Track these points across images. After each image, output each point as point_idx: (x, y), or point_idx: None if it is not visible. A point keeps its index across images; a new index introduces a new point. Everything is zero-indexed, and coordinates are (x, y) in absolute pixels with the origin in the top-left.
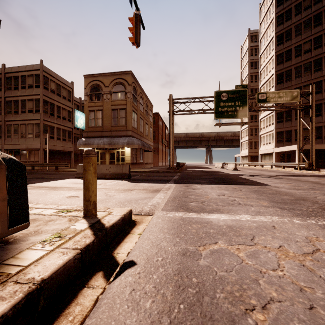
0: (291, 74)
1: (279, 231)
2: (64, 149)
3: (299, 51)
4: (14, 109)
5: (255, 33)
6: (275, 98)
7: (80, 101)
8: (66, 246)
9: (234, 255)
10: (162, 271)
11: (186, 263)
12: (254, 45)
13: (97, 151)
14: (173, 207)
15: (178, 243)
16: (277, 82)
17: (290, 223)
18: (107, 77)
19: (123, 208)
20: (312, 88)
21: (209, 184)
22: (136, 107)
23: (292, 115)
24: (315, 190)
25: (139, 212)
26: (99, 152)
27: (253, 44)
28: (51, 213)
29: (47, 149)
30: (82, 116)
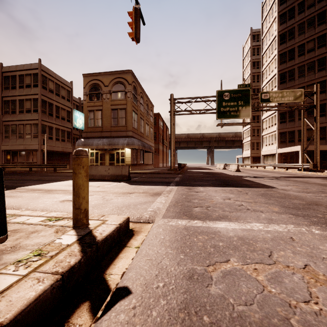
0: (294, 73)
1: (299, 245)
2: (63, 149)
3: (303, 50)
4: (12, 109)
5: (257, 33)
6: (279, 98)
7: (80, 101)
8: (45, 268)
9: (252, 278)
10: (164, 304)
11: (193, 291)
12: (256, 44)
13: (96, 151)
14: (175, 213)
15: (183, 261)
16: (280, 81)
17: (309, 233)
18: (107, 77)
19: (119, 216)
20: (317, 87)
21: (213, 187)
22: (136, 107)
23: (295, 115)
24: (326, 193)
25: (138, 219)
26: (99, 152)
27: (255, 44)
28: (37, 221)
29: (46, 149)
30: (81, 116)
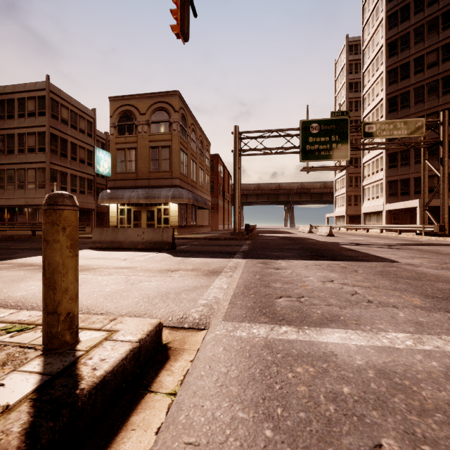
0: (408, 98)
1: None
2: (81, 205)
3: (421, 65)
4: (8, 147)
5: (355, 42)
6: (390, 131)
7: (107, 138)
8: None
9: None
10: None
11: None
12: (354, 59)
13: (128, 208)
14: (246, 310)
15: None
16: (388, 109)
17: None
18: (144, 101)
19: (143, 320)
20: (444, 116)
21: (300, 260)
22: (186, 145)
23: (410, 157)
24: None
25: (179, 321)
26: (132, 209)
27: (352, 58)
28: None
29: None
30: (106, 156)
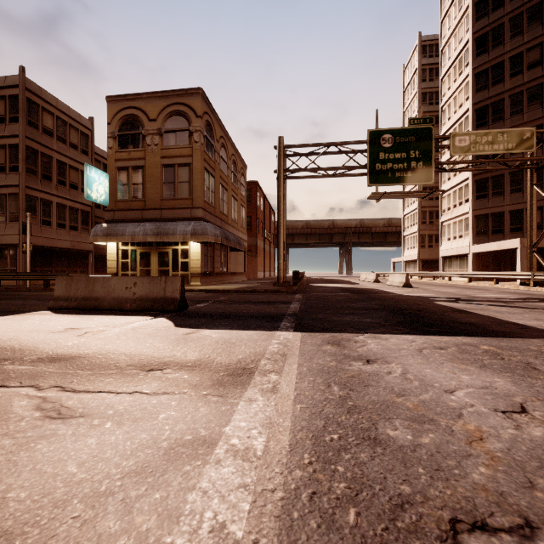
0: (502, 108)
1: None
2: (73, 245)
3: (519, 65)
4: None
5: (429, 42)
6: (489, 145)
7: None
8: None
9: None
10: None
11: None
12: (429, 62)
13: (133, 248)
14: None
15: None
16: (476, 123)
17: None
18: (154, 102)
19: None
20: None
21: (397, 333)
22: (212, 164)
23: (504, 184)
24: None
25: None
26: (138, 250)
27: (426, 62)
28: None
29: (28, 244)
30: (101, 178)
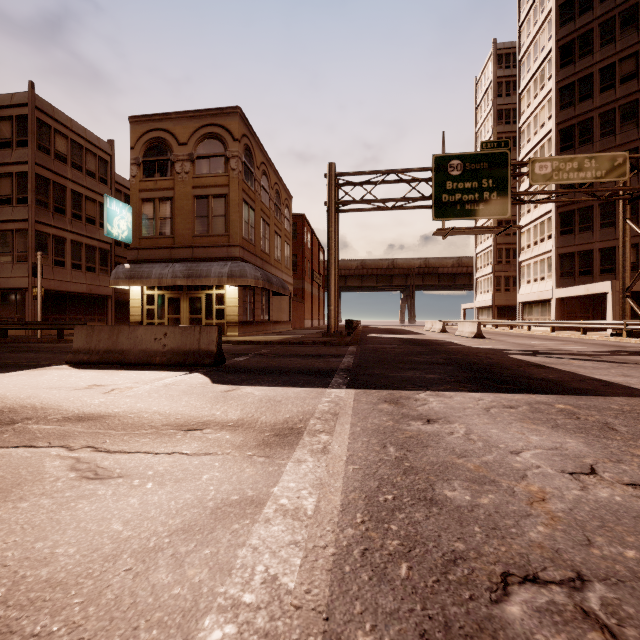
0: (591, 128)
1: None
2: (90, 289)
3: (611, 78)
4: None
5: (506, 50)
6: (574, 172)
7: None
8: None
9: None
10: None
11: None
12: (505, 74)
13: (160, 293)
14: None
15: None
16: (560, 146)
17: None
18: (185, 123)
19: None
20: None
21: (463, 391)
22: (252, 195)
23: (594, 218)
24: None
25: None
26: (166, 295)
27: (502, 73)
28: None
29: (39, 288)
30: (123, 211)
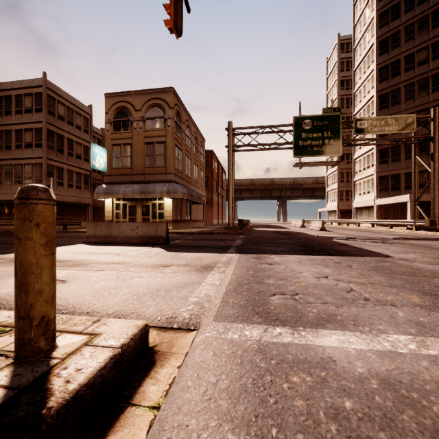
0: (399, 95)
1: None
2: (78, 200)
3: (411, 62)
4: (5, 143)
5: (346, 40)
6: (381, 127)
7: (103, 134)
8: None
9: None
10: None
11: None
12: (346, 57)
13: (124, 203)
14: (238, 309)
15: None
16: (379, 106)
17: None
18: (139, 97)
19: (128, 322)
20: (434, 112)
21: (294, 254)
22: (180, 141)
23: (401, 153)
24: None
25: (168, 321)
26: (127, 204)
27: (344, 56)
28: None
29: None
30: (102, 152)
